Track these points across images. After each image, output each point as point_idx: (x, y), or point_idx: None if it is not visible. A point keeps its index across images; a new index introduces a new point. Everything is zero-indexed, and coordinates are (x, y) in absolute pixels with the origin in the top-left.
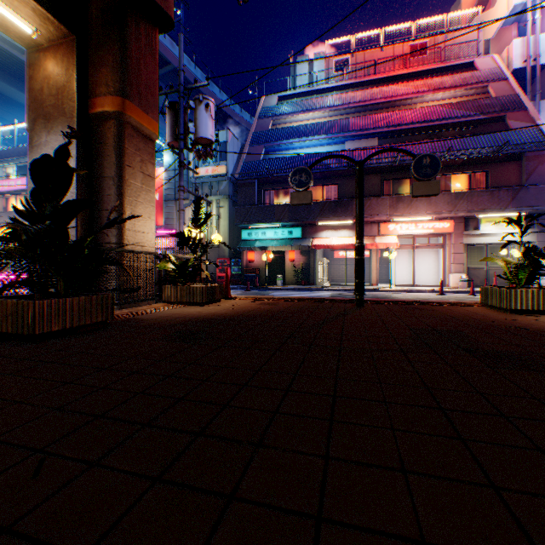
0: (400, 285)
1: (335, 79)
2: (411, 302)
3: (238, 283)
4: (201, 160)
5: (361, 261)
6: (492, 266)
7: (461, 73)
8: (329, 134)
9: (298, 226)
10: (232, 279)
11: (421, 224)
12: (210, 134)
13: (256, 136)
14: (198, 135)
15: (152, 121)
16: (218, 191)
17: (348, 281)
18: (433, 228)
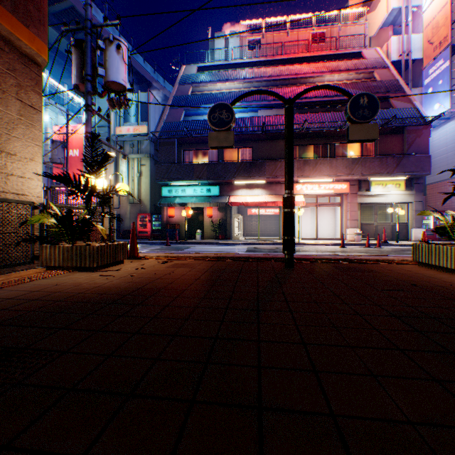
0: (306, 239)
1: (249, 56)
2: (339, 260)
3: (159, 238)
4: (122, 119)
5: (291, 215)
6: (380, 222)
7: (352, 60)
8: (244, 102)
9: (216, 185)
10: (154, 234)
11: (323, 185)
12: (123, 78)
13: (177, 100)
14: (109, 78)
15: (36, 38)
16: (140, 149)
17: (260, 235)
18: (333, 189)
